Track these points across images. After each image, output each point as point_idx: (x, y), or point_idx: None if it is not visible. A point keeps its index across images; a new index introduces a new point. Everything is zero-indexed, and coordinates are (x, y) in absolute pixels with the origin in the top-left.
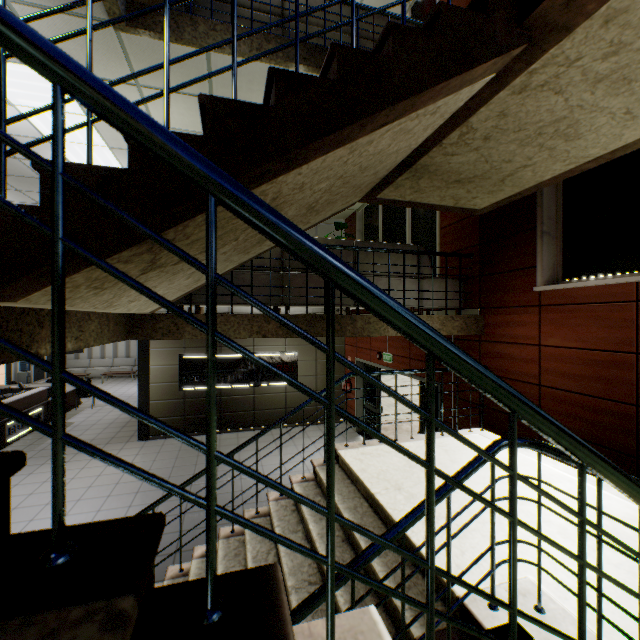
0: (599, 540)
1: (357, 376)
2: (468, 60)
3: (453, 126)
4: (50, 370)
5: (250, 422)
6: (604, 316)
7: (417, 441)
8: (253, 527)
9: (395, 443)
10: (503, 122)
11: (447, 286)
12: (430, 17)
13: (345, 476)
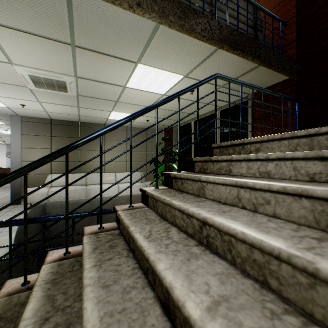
0: None
1: None
2: None
3: None
4: None
5: None
6: None
7: None
8: None
9: None
10: None
11: None
12: None
13: None
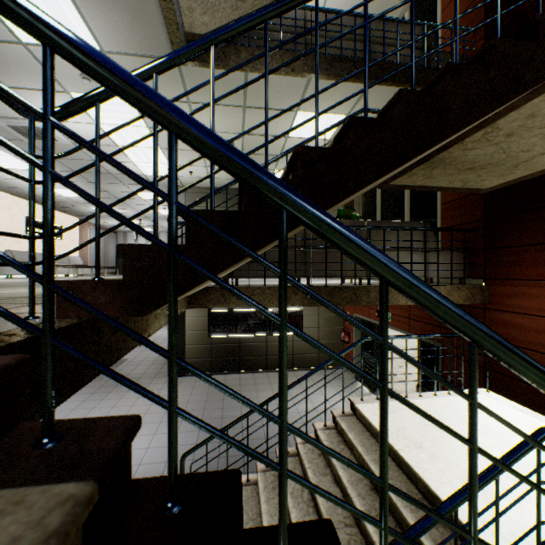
0: None
1: (355, 329)
2: (519, 86)
3: (478, 128)
4: (279, 423)
5: (263, 365)
6: None
7: (426, 399)
8: None
9: (525, 478)
10: (530, 121)
11: (451, 258)
12: (481, 50)
13: (364, 428)
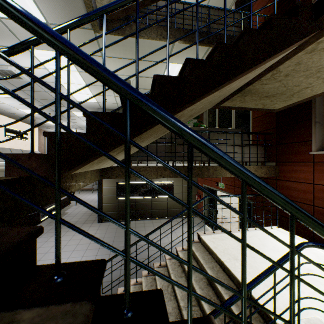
0: None
1: (204, 194)
2: (287, 42)
3: (268, 71)
4: (125, 228)
5: (150, 215)
6: None
7: None
8: (208, 302)
9: (275, 262)
10: (298, 67)
11: (257, 150)
12: (265, 21)
13: (205, 249)
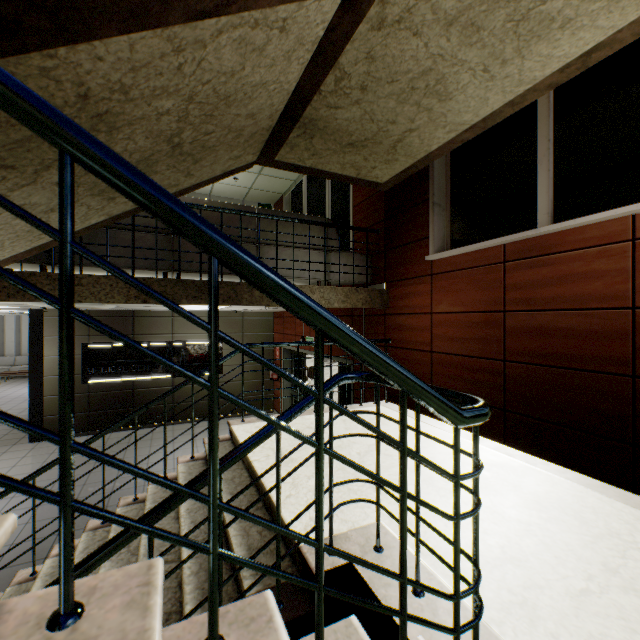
0: (416, 461)
1: (284, 364)
2: None
3: (325, 67)
4: None
5: (169, 416)
6: (480, 279)
7: None
8: None
9: None
10: (374, 68)
11: (355, 261)
12: None
13: None
